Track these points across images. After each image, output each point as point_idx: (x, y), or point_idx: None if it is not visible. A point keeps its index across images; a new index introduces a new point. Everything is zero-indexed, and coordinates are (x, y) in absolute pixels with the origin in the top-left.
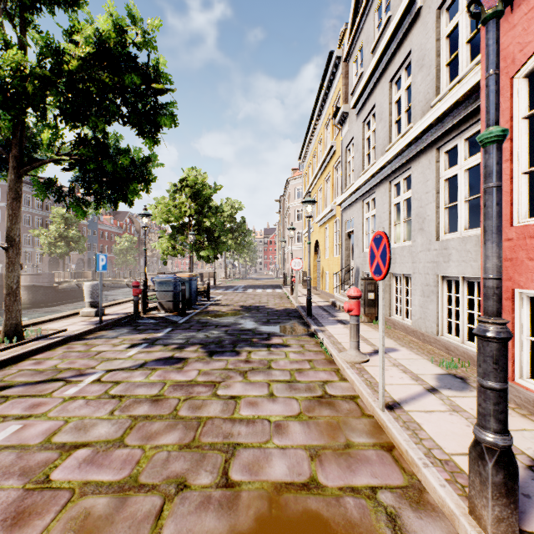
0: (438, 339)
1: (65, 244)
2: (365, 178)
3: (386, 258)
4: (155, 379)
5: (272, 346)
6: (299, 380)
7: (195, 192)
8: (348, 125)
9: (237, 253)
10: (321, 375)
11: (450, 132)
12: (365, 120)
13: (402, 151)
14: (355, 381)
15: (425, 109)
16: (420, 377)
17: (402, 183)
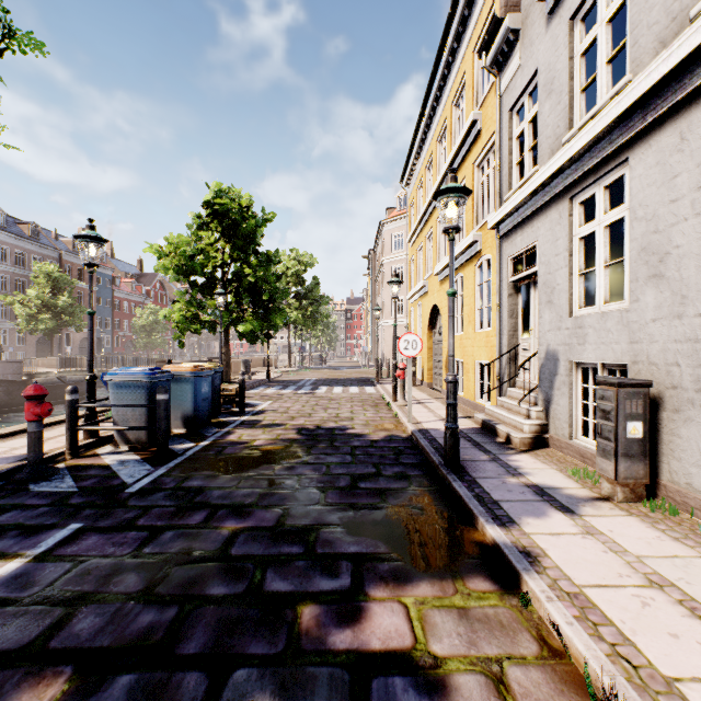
0: None
1: (52, 316)
2: (600, 125)
3: None
4: None
5: (373, 692)
6: None
7: (230, 224)
8: (519, 56)
9: (308, 330)
10: None
11: None
12: (579, 11)
13: None
14: None
15: None
16: None
17: None
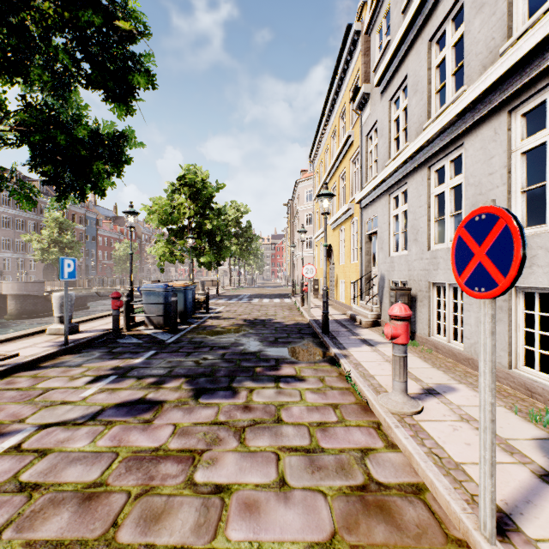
0: (512, 374)
1: (59, 249)
2: (395, 165)
3: (512, 256)
4: (105, 444)
5: (281, 380)
6: (323, 446)
7: (195, 191)
8: (369, 108)
9: (243, 259)
10: (356, 437)
11: (533, 83)
12: (393, 98)
13: (451, 123)
14: (416, 457)
15: (488, 62)
16: (514, 446)
17: (448, 167)
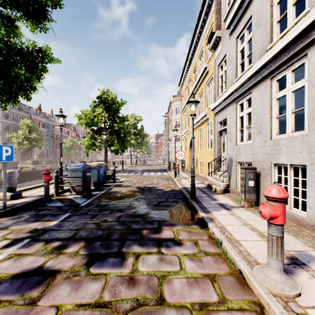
0: None
1: (28, 142)
2: (243, 80)
3: None
4: None
5: (163, 244)
6: None
7: (108, 105)
8: (220, 46)
9: (139, 148)
10: None
11: None
12: (239, 36)
13: (296, 39)
14: None
15: None
16: None
17: (289, 76)
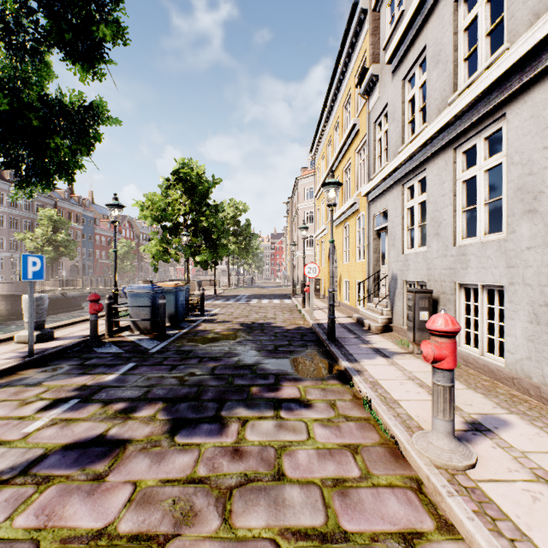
0: None
1: (53, 248)
2: (412, 149)
3: None
4: (24, 524)
5: (282, 406)
6: (346, 528)
7: (190, 186)
8: (378, 91)
9: (242, 259)
10: (391, 509)
11: None
12: (407, 76)
13: (488, 90)
14: None
15: (543, 7)
16: None
17: (481, 146)
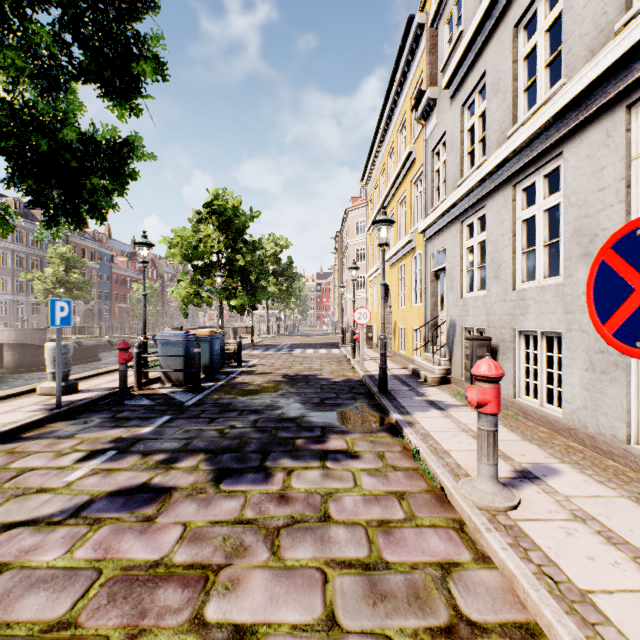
0: (632, 451)
1: (65, 291)
2: (470, 184)
3: None
4: (84, 556)
5: (329, 457)
6: (388, 559)
7: (225, 220)
8: (436, 117)
9: (283, 302)
10: (432, 544)
11: None
12: (466, 102)
13: (546, 127)
14: (523, 582)
15: (598, 44)
16: None
17: (540, 184)
